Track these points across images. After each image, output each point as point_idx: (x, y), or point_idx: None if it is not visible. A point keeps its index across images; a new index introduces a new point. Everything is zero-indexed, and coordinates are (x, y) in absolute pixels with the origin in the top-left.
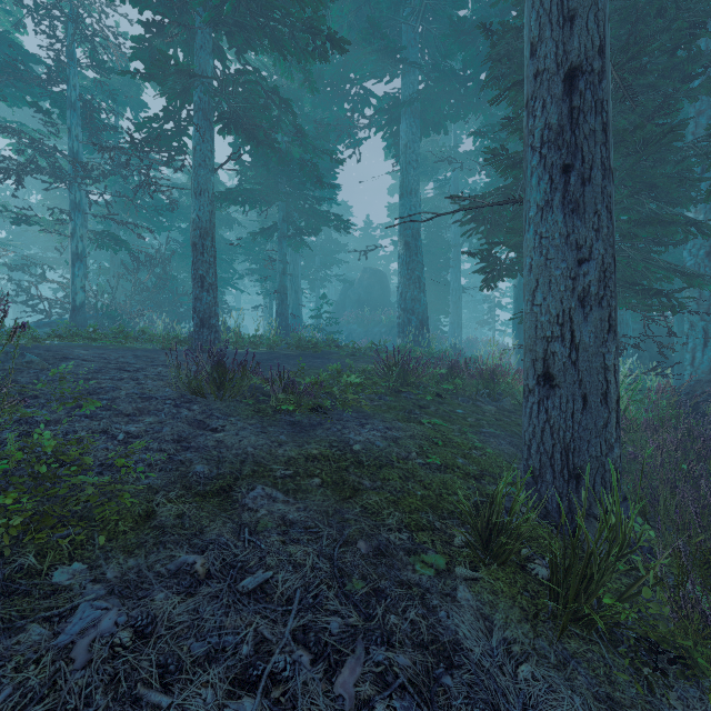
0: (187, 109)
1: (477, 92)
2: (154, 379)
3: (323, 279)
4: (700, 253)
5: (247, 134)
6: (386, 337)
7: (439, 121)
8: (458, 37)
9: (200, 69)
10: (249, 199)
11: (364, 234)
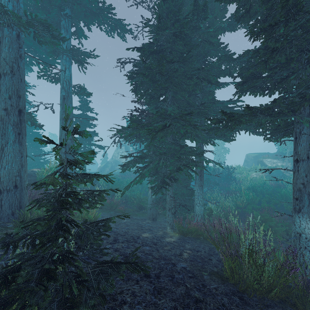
0: None
1: None
2: None
3: None
4: None
5: None
6: None
7: None
8: None
9: None
10: None
11: None
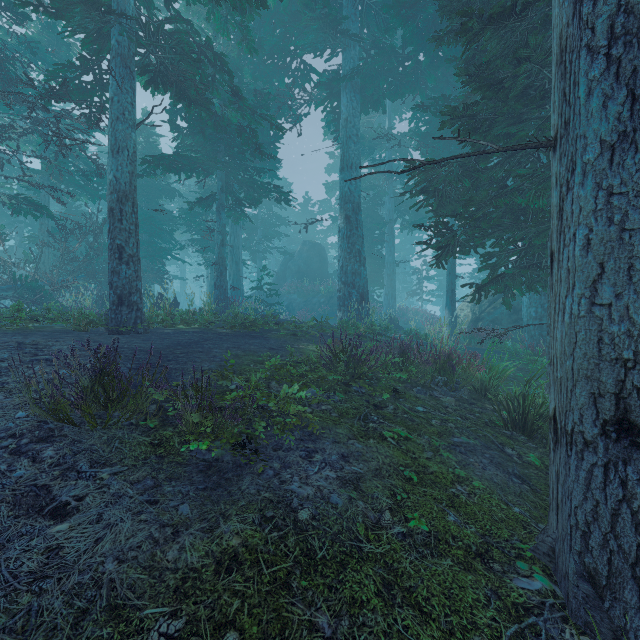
0: (107, 59)
1: (415, 71)
2: (13, 392)
3: (265, 251)
4: None
5: (177, 92)
6: (324, 306)
7: (378, 99)
8: (400, 9)
9: (118, 8)
10: (184, 166)
11: (304, 210)
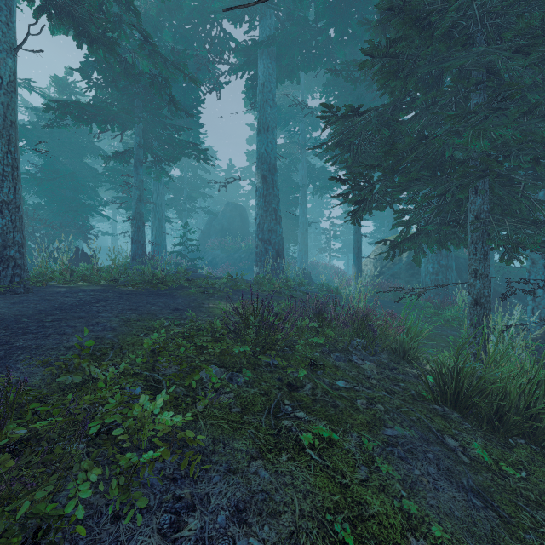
0: None
1: (326, 45)
2: None
3: (191, 210)
4: (540, 195)
5: (75, 26)
6: (245, 261)
7: (292, 69)
8: None
9: None
10: (96, 117)
11: (228, 175)
